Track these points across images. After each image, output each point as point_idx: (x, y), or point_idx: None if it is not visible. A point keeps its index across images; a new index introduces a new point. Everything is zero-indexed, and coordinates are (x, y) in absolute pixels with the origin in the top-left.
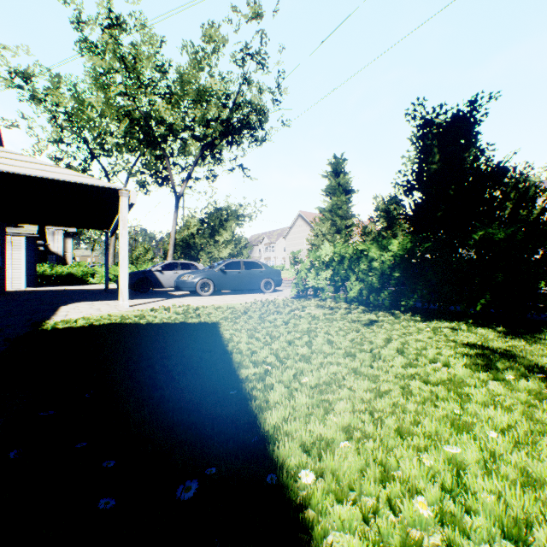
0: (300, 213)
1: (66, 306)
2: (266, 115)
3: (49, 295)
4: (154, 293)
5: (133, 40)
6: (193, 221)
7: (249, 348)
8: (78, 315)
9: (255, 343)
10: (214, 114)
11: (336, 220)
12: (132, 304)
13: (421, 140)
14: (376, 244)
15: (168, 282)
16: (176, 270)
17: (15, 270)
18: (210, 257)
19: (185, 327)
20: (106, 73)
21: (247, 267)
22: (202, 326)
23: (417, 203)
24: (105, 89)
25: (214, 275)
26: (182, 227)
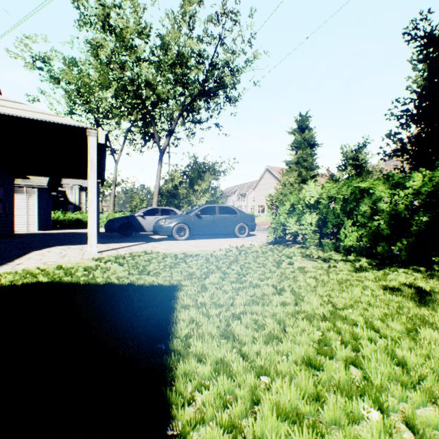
0: (267, 167)
1: (39, 251)
2: (239, 75)
3: (45, 238)
4: (136, 237)
5: (126, 21)
6: (176, 175)
7: (221, 396)
8: (29, 265)
9: (236, 365)
10: (193, 77)
11: (301, 172)
12: (104, 249)
13: (424, 62)
14: (384, 179)
15: (150, 226)
16: (157, 215)
17: (30, 216)
18: (190, 205)
19: (127, 296)
20: (101, 46)
21: (222, 212)
22: (152, 294)
23: (420, 135)
24: (100, 60)
25: (189, 220)
26: (167, 180)
